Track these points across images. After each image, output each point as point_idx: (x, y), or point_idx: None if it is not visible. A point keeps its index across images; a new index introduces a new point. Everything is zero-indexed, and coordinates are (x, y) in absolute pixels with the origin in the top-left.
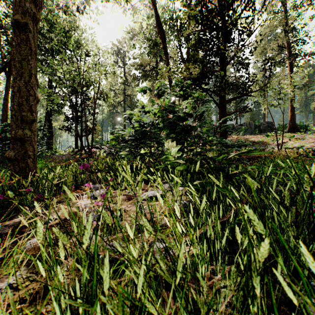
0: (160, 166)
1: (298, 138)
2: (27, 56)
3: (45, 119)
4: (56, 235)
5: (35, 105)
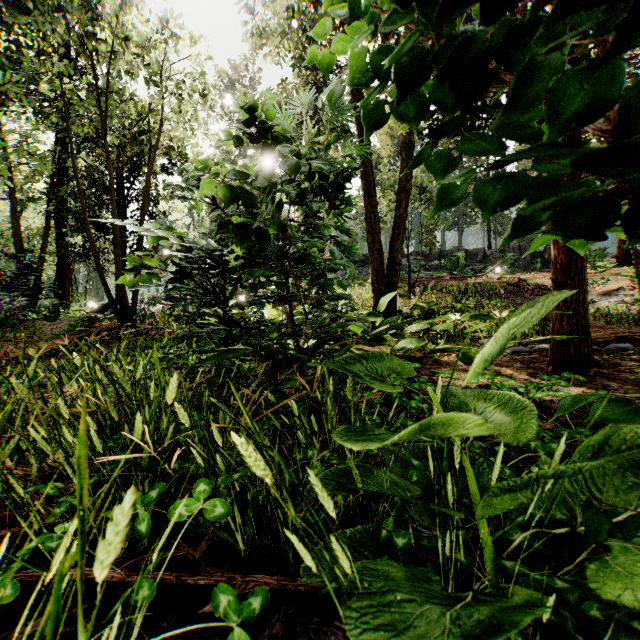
0: None
1: None
2: None
3: (45, 232)
4: None
5: None
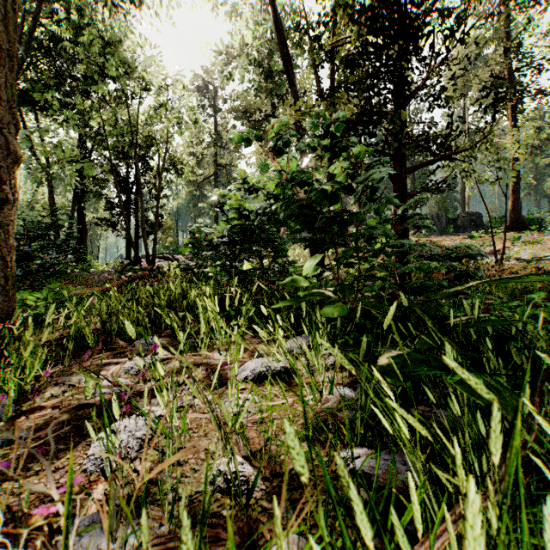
0: (283, 303)
1: (528, 241)
2: None
3: (72, 207)
4: None
5: (11, 168)
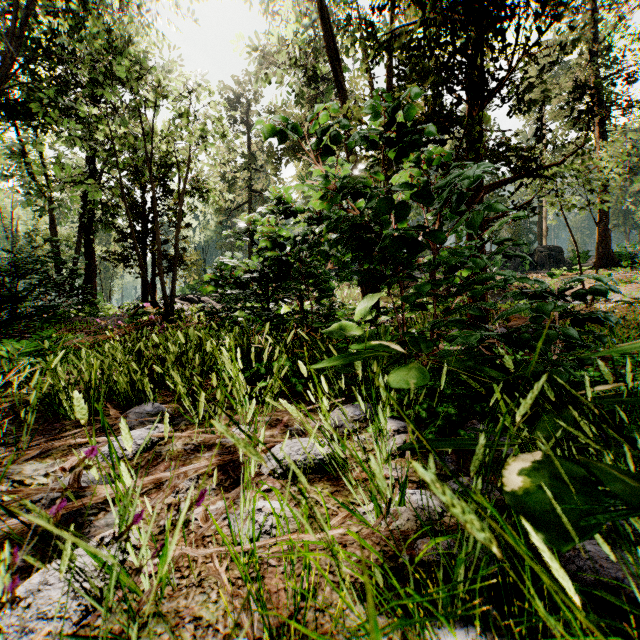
0: (328, 362)
1: (619, 280)
2: None
3: (78, 240)
4: None
5: None
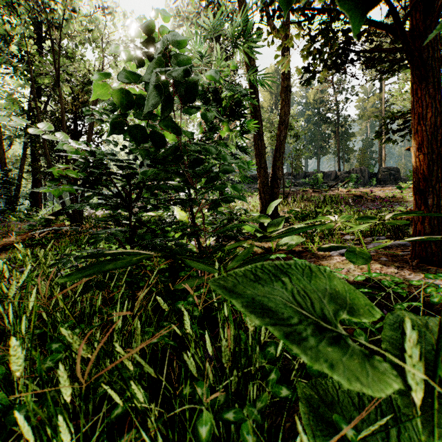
0: None
1: None
2: None
3: (23, 158)
4: None
5: None
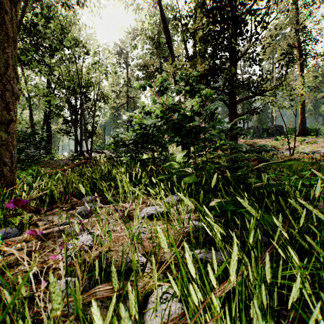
0: (163, 176)
1: (309, 142)
2: (3, 43)
3: (43, 122)
4: (0, 292)
5: (14, 102)
